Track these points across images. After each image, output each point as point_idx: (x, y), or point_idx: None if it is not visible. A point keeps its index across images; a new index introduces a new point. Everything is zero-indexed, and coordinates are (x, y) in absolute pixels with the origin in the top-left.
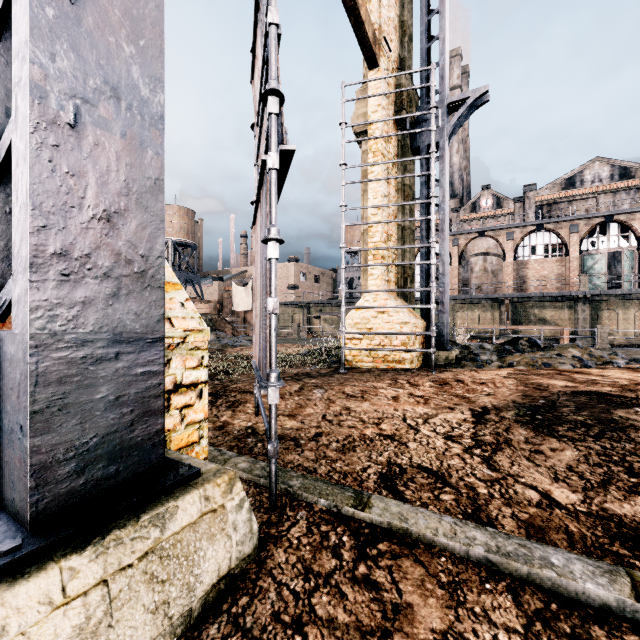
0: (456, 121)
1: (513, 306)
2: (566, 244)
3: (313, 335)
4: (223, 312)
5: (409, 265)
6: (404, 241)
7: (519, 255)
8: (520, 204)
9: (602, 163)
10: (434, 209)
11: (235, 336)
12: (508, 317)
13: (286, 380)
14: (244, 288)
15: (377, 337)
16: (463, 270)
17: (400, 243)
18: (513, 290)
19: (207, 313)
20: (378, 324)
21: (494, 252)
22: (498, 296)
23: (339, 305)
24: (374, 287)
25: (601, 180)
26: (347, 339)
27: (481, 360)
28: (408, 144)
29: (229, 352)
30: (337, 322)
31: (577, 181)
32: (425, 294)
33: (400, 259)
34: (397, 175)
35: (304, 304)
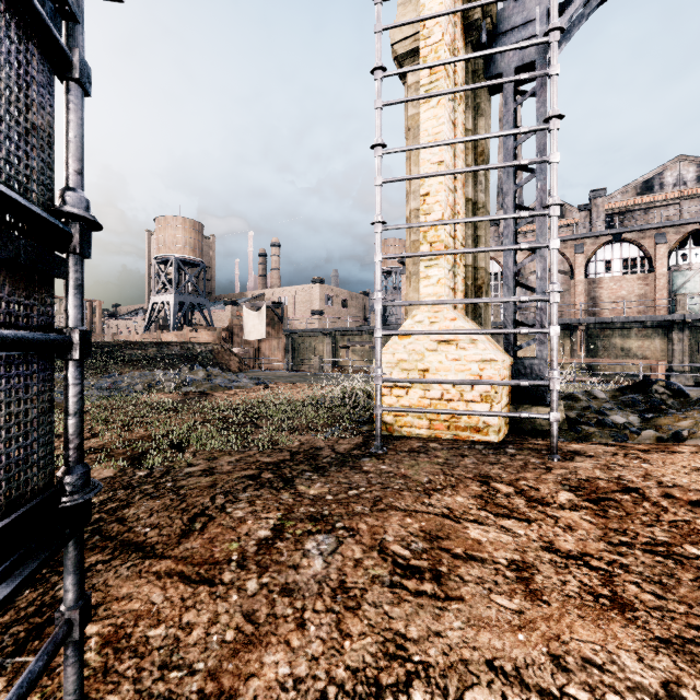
0: (566, 23)
1: (588, 334)
2: (650, 258)
3: (339, 369)
4: (233, 341)
5: (484, 266)
6: (476, 227)
7: (590, 272)
8: (586, 213)
9: (686, 162)
10: (556, 141)
11: (242, 371)
12: (583, 348)
13: (259, 485)
14: (257, 313)
15: (437, 385)
16: (521, 290)
17: (470, 229)
18: (583, 314)
19: (208, 343)
20: (439, 362)
21: (559, 268)
22: (570, 321)
23: (371, 333)
24: (431, 298)
25: (685, 183)
26: (384, 387)
27: (615, 424)
28: (483, 69)
29: (214, 398)
30: (368, 353)
31: (656, 184)
32: (511, 312)
33: (470, 255)
34: (466, 118)
35: (328, 332)
